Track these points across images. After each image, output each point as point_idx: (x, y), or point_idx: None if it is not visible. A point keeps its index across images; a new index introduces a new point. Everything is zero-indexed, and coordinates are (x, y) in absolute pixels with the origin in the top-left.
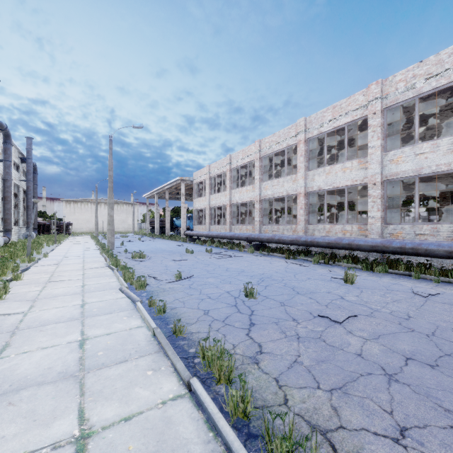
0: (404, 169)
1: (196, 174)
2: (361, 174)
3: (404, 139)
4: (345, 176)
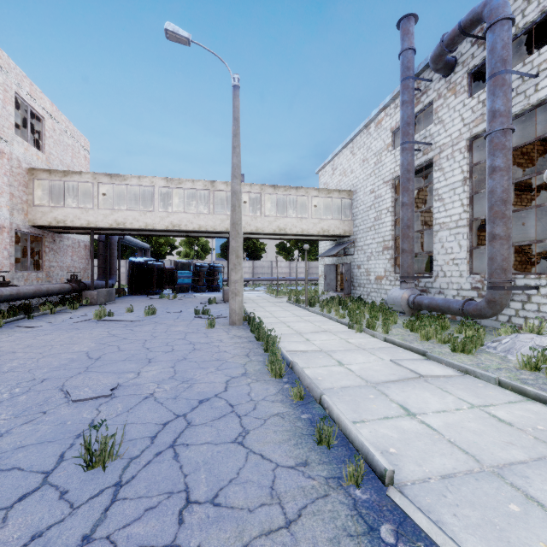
0: None
1: None
2: None
3: None
4: None
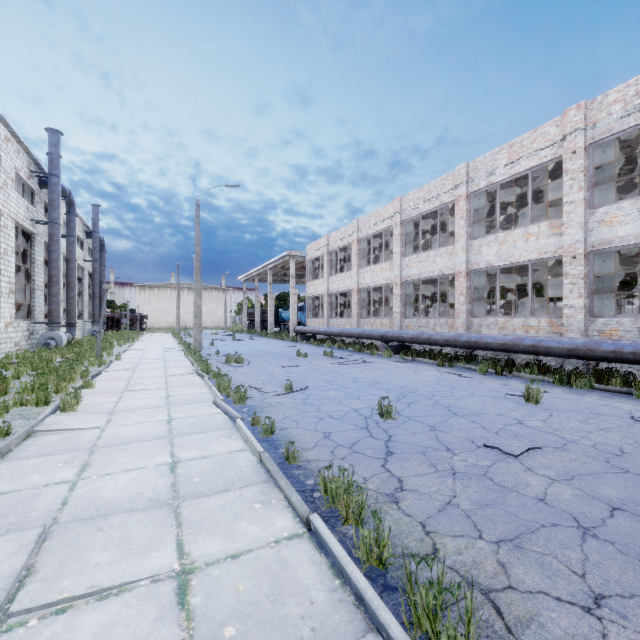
0: (622, 234)
1: (310, 247)
2: (553, 243)
3: (624, 188)
4: (527, 246)
